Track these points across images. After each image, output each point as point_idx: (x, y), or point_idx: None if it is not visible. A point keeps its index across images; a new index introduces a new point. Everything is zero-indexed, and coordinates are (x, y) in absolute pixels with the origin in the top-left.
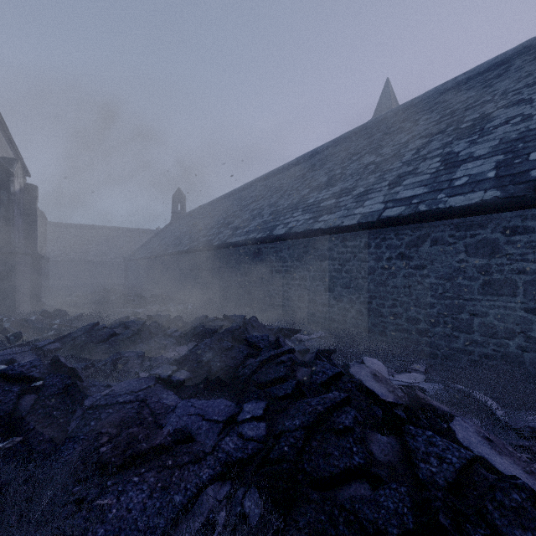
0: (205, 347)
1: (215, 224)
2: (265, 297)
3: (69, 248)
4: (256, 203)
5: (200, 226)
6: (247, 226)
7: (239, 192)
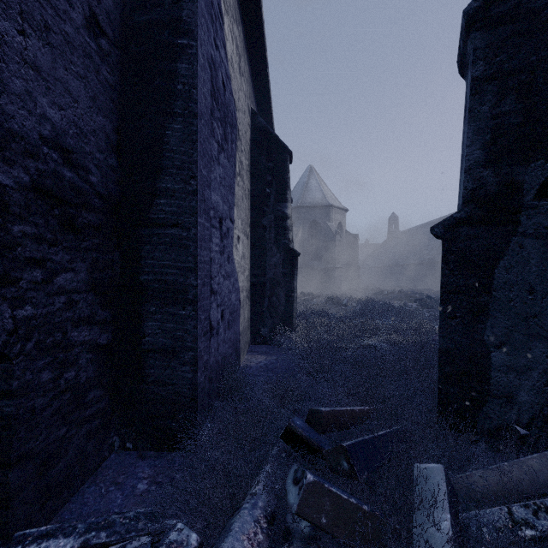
0: None
1: (434, 247)
2: None
3: None
4: None
5: (420, 247)
6: None
7: None
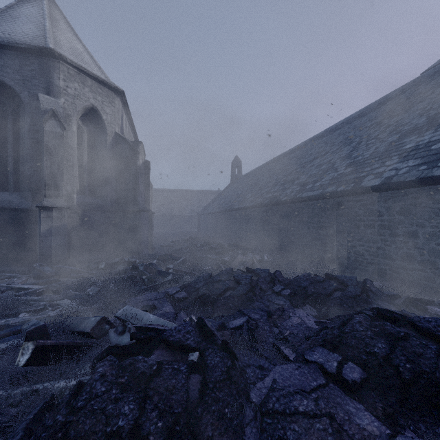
0: (364, 328)
1: (277, 182)
2: (347, 253)
3: (162, 206)
4: (321, 159)
5: (260, 185)
6: (318, 180)
7: (293, 152)
